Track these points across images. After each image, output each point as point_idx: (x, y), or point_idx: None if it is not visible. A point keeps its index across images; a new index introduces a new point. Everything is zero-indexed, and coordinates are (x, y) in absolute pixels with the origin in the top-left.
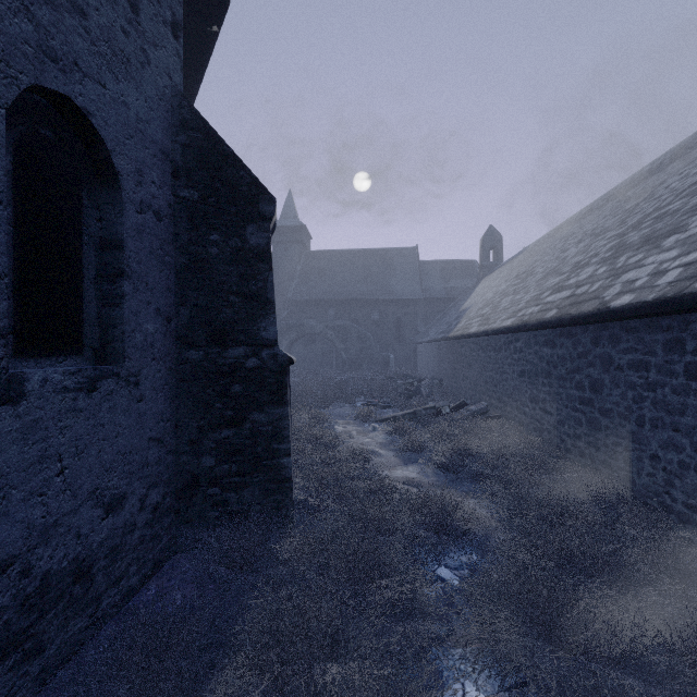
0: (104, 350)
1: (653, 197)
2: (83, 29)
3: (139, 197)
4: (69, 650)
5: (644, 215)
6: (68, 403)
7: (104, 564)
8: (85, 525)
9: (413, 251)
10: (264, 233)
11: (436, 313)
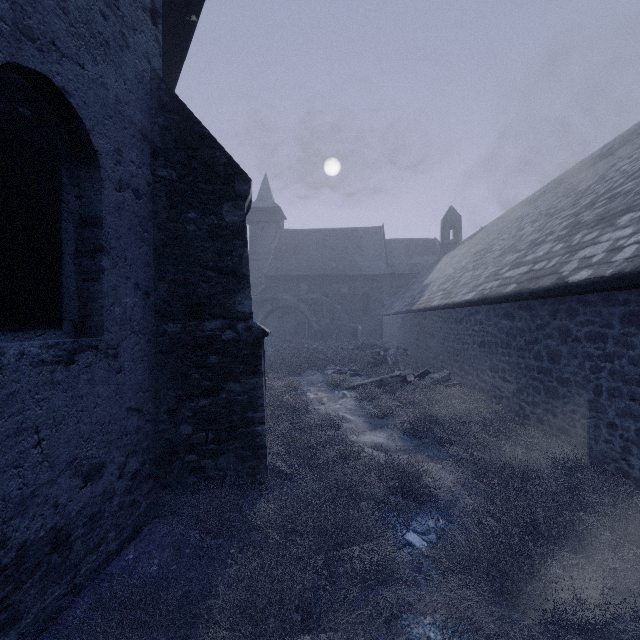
0: (83, 323)
1: (605, 179)
2: (61, 10)
3: (118, 176)
4: (46, 618)
5: (596, 195)
6: (45, 376)
7: (82, 532)
8: (63, 495)
9: (379, 230)
10: (239, 211)
11: (400, 287)
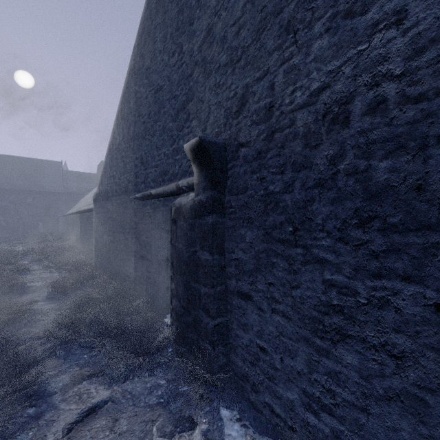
0: None
1: None
2: None
3: None
4: None
5: None
6: None
7: None
8: None
9: (59, 163)
10: None
11: (73, 200)
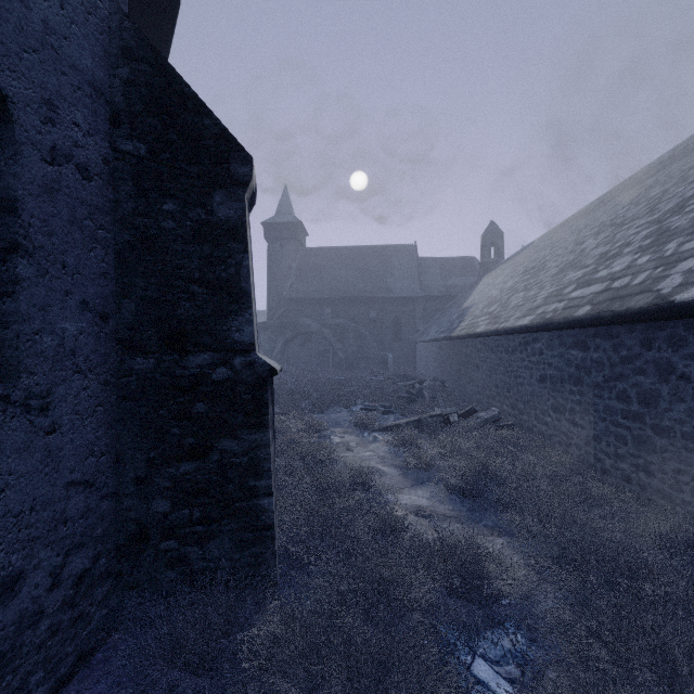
0: None
1: (688, 181)
2: None
3: (50, 141)
4: None
5: (683, 198)
6: None
7: None
8: None
9: (411, 248)
10: (236, 203)
11: (435, 311)
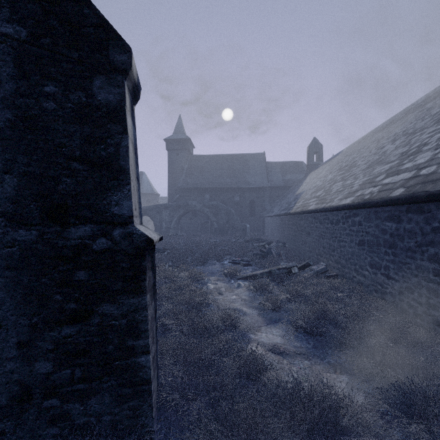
0: None
1: None
2: None
3: None
4: None
5: None
6: None
7: None
8: None
9: (261, 155)
10: (115, 88)
11: (277, 196)
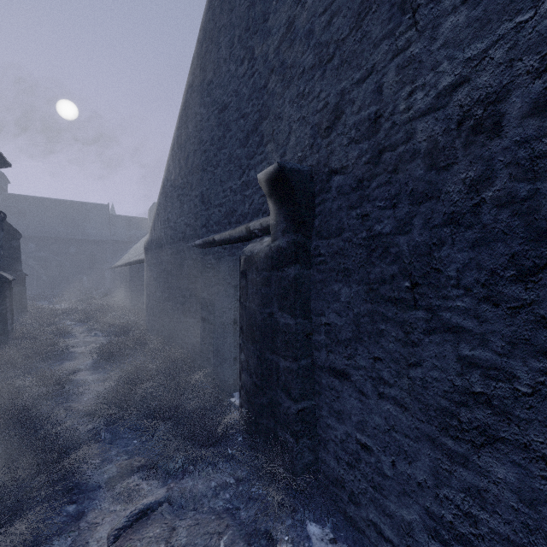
0: None
1: None
2: None
3: None
4: None
5: None
6: None
7: None
8: None
9: (105, 207)
10: (18, 243)
11: (121, 250)
